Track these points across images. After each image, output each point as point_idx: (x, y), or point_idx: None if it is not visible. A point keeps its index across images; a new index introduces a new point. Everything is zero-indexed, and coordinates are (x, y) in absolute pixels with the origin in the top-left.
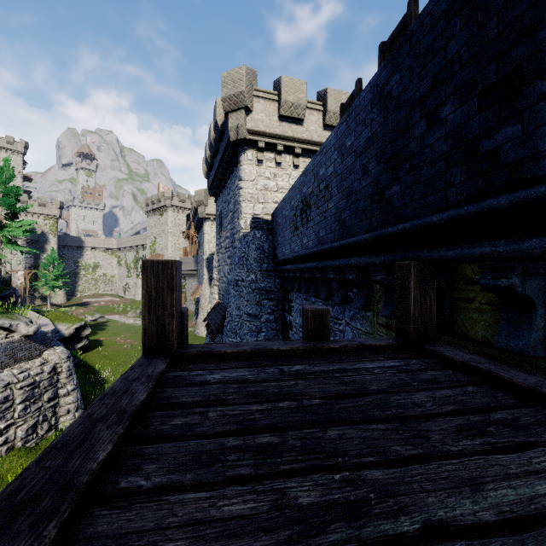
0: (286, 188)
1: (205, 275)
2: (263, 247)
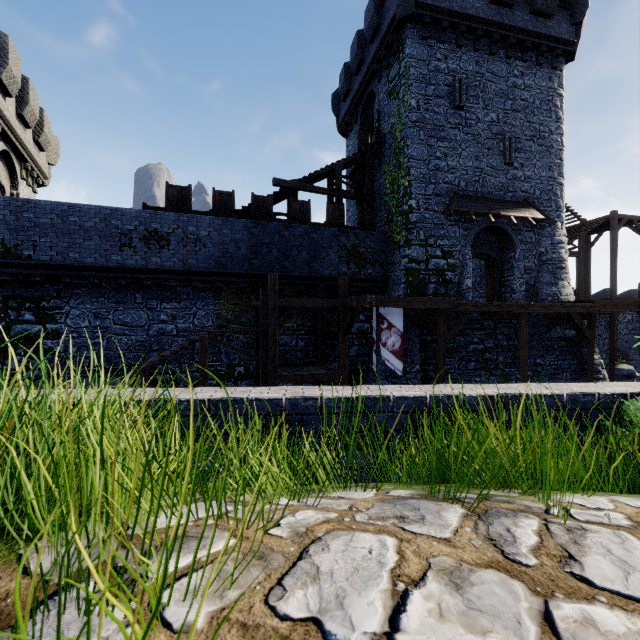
0: None
1: None
2: None
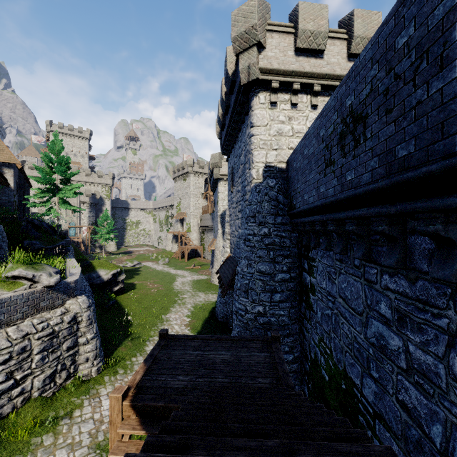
0: (302, 131)
1: (219, 230)
2: (277, 198)
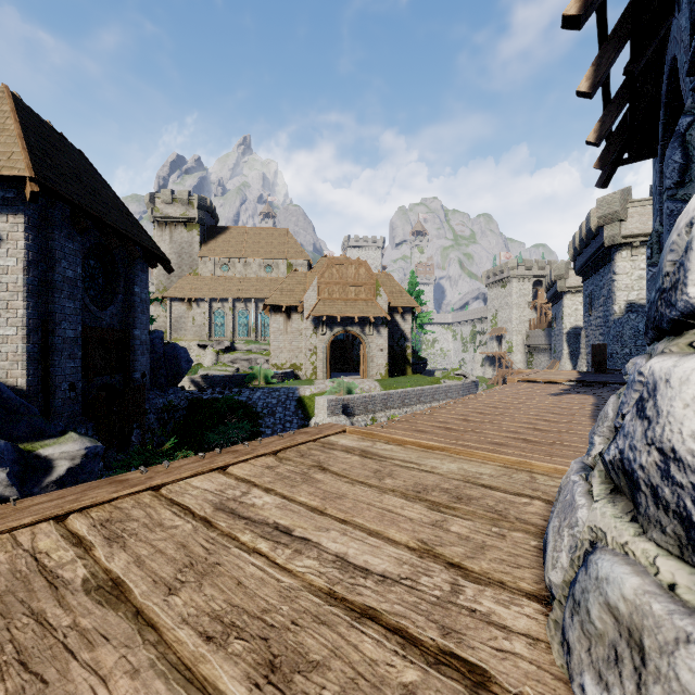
0: None
1: (564, 350)
2: (637, 327)
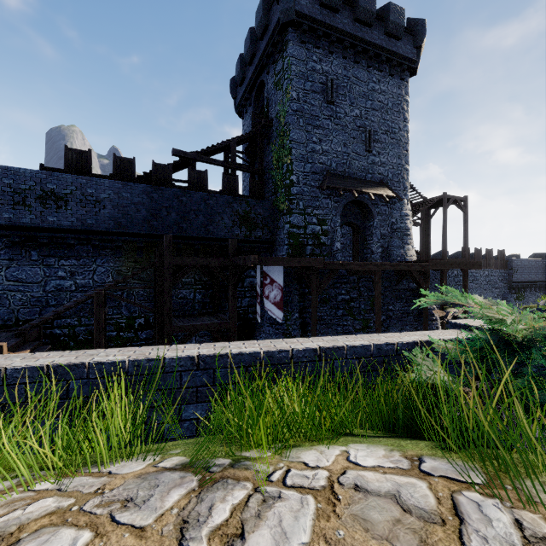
0: None
1: None
2: None
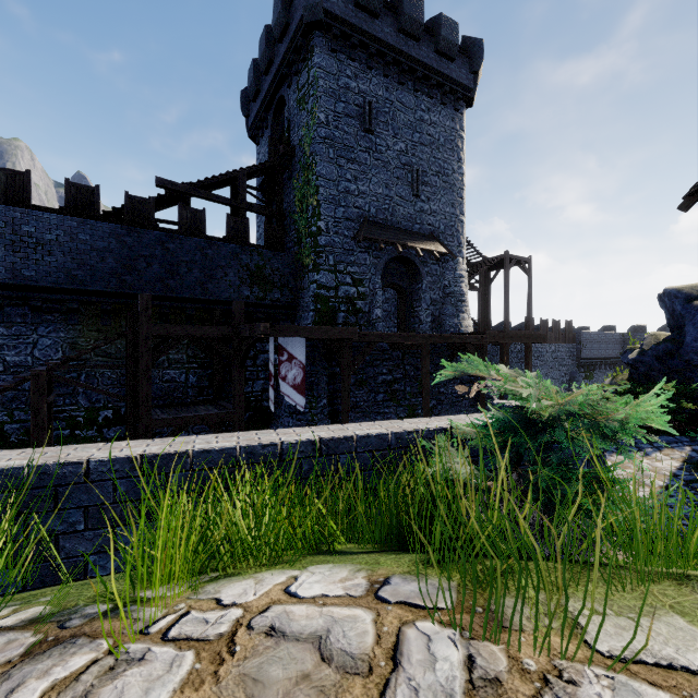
0: None
1: None
2: None
